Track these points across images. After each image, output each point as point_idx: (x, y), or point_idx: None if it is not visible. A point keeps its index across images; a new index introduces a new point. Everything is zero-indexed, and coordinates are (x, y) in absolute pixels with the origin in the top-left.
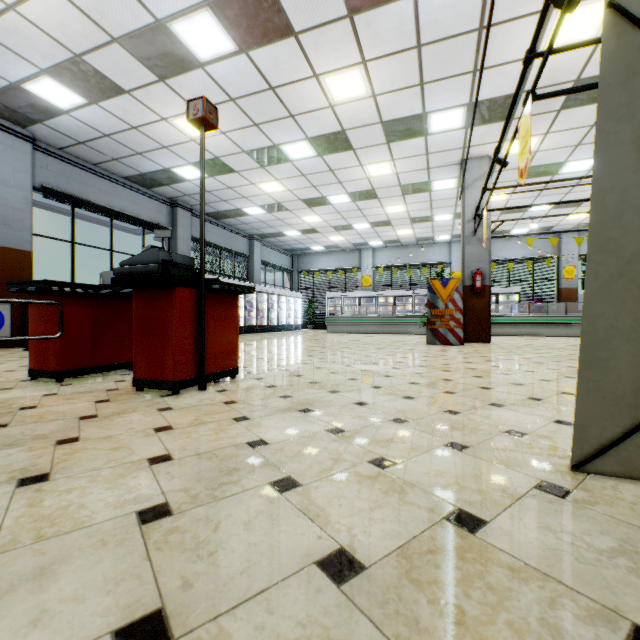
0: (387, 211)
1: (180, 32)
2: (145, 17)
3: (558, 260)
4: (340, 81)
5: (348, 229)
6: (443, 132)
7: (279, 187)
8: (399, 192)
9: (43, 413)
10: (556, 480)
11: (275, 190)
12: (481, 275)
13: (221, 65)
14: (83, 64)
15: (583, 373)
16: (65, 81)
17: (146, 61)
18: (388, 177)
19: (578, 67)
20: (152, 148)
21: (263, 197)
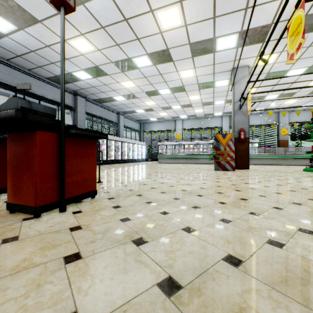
0: (190, 99)
1: None
2: None
3: (278, 125)
4: (166, 15)
5: (169, 109)
6: (224, 50)
7: (132, 84)
8: (197, 87)
9: None
10: None
11: (130, 86)
12: (244, 131)
13: (94, 2)
14: (10, 1)
15: None
16: (1, 13)
17: None
18: (191, 78)
19: (308, 6)
20: (60, 59)
21: (124, 90)
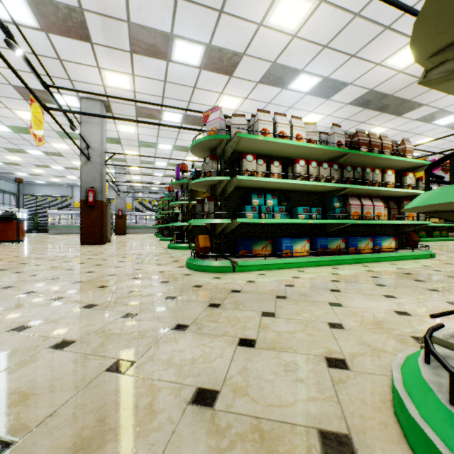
0: None
1: None
2: None
3: None
4: (58, 145)
5: (64, 177)
6: None
7: (19, 159)
8: None
9: None
10: None
11: (16, 159)
12: (121, 211)
13: (3, 132)
14: None
15: None
16: None
17: None
18: None
19: (139, 158)
20: None
21: (6, 160)
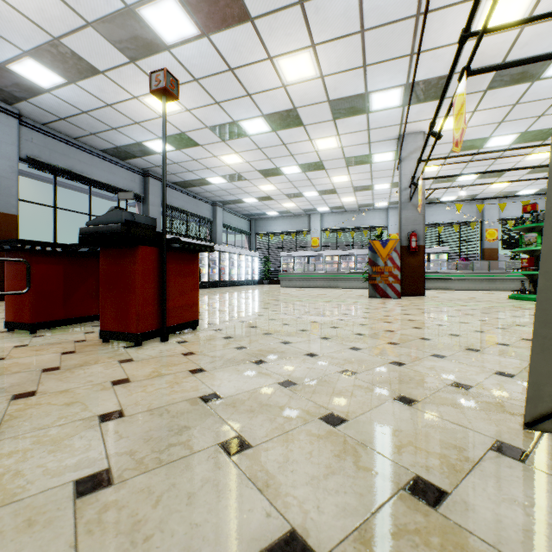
0: (333, 181)
1: (148, 17)
2: (116, 3)
3: (481, 224)
4: (292, 63)
5: (299, 197)
6: (383, 110)
7: (238, 159)
8: (344, 164)
9: (9, 365)
10: (511, 440)
11: (235, 162)
12: (416, 236)
13: (185, 48)
14: (61, 46)
15: (538, 331)
16: (46, 62)
17: (118, 44)
18: (334, 150)
19: (504, 51)
20: (125, 124)
21: (224, 168)
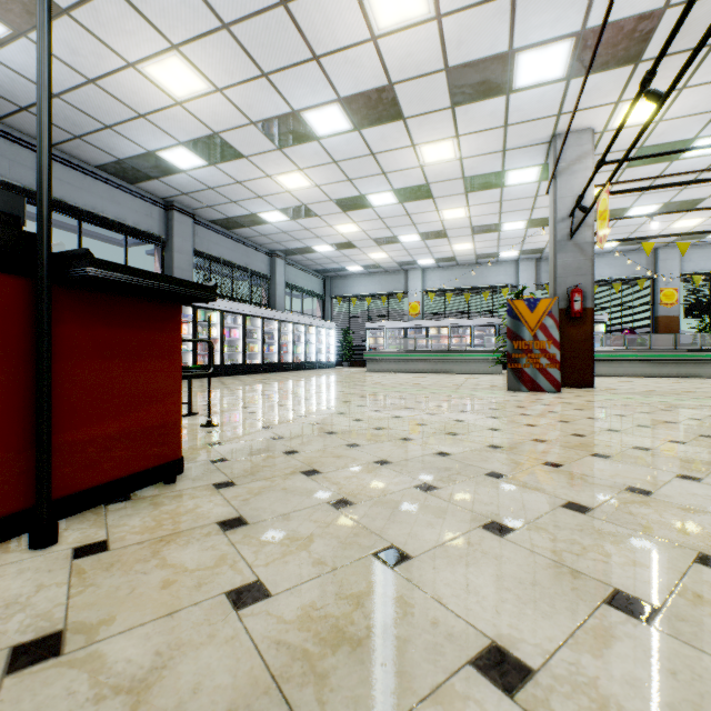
0: (443, 217)
1: None
2: None
3: (654, 281)
4: None
5: (392, 243)
6: (533, 87)
7: (303, 181)
8: (461, 188)
9: None
10: None
11: (298, 186)
12: (581, 294)
13: None
14: None
15: None
16: None
17: None
18: (448, 165)
19: None
20: (124, 117)
21: (284, 196)
